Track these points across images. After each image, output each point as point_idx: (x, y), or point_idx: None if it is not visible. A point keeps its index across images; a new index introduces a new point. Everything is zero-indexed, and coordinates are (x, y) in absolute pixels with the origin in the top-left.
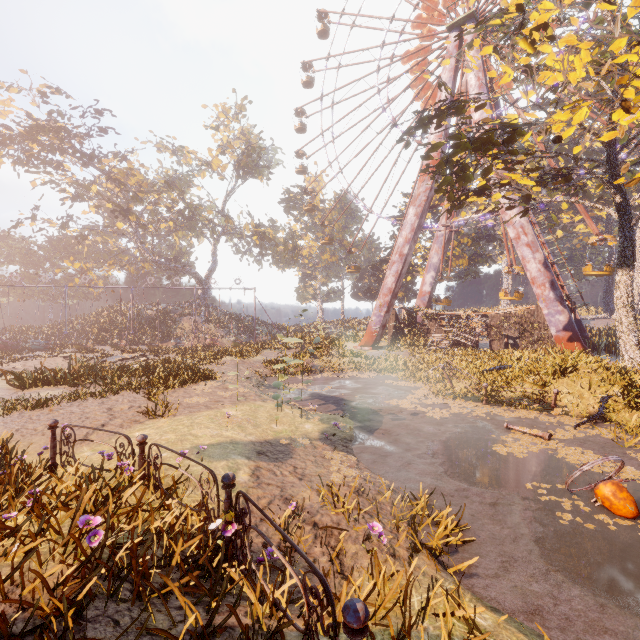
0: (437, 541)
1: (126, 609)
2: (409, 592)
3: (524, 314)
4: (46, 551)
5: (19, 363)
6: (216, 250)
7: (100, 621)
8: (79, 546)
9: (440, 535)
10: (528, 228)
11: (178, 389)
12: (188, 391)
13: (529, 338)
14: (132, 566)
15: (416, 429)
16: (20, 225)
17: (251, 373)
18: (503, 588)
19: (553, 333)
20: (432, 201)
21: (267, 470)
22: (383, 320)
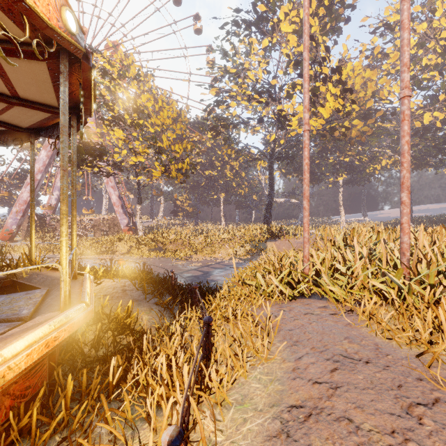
0: None
1: None
2: None
3: (111, 219)
4: None
5: None
6: None
7: None
8: None
9: None
10: (112, 179)
11: None
12: None
13: (113, 230)
14: None
15: None
16: None
17: None
18: None
19: (122, 228)
20: None
21: None
22: (19, 222)
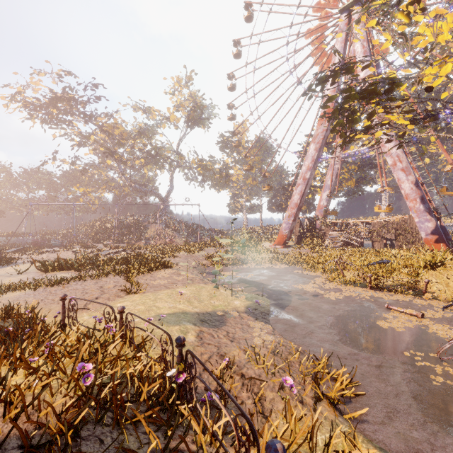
0: (335, 393)
1: (108, 431)
2: (314, 432)
3: (399, 222)
4: (56, 386)
5: (44, 255)
6: (172, 178)
7: (90, 439)
8: (77, 384)
9: (337, 388)
10: (402, 157)
11: (146, 274)
12: (153, 275)
13: (403, 240)
14: (112, 401)
15: (317, 307)
16: (46, 163)
17: (196, 264)
18: (388, 433)
19: (423, 236)
20: (327, 139)
21: (208, 333)
22: (291, 226)
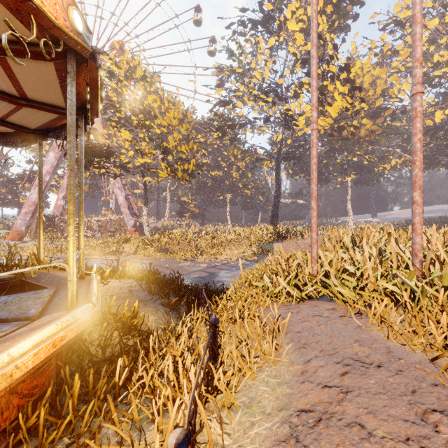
0: None
1: None
2: None
3: (118, 220)
4: None
5: None
6: None
7: None
8: None
9: None
10: (119, 180)
11: None
12: None
13: (120, 231)
14: None
15: None
16: None
17: None
18: None
19: (129, 228)
20: None
21: None
22: (28, 223)
